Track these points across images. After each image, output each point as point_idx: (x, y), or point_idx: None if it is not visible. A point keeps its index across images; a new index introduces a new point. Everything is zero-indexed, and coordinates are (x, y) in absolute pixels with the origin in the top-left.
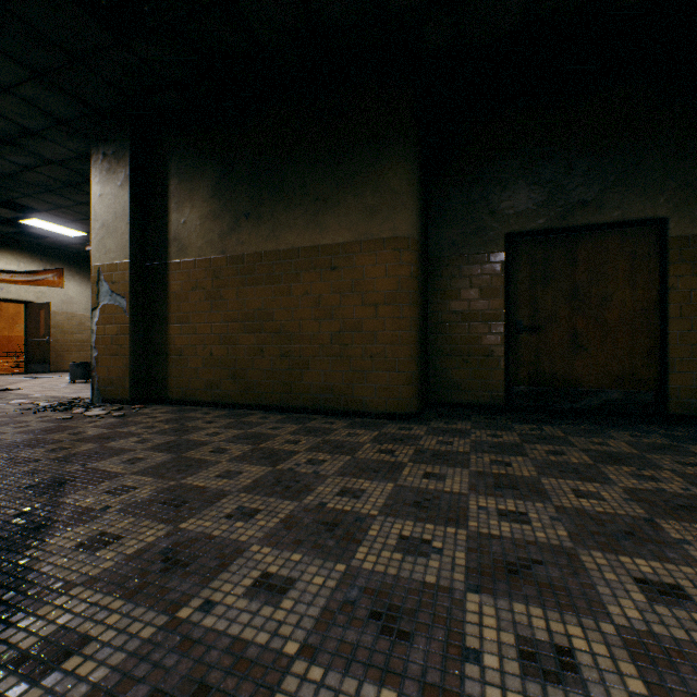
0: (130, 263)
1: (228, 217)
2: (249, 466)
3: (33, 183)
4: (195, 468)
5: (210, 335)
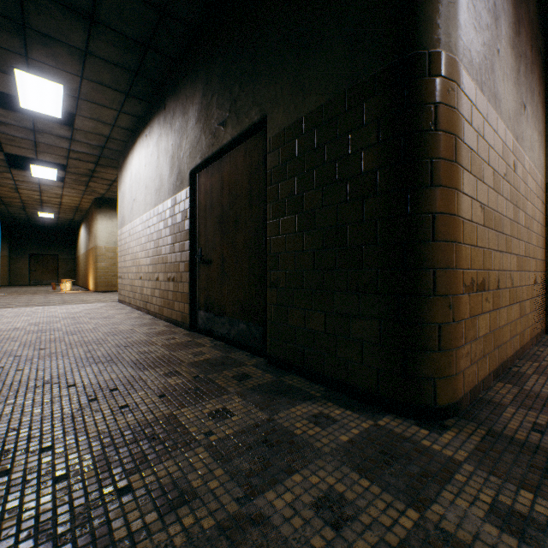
0: None
1: None
2: None
3: None
4: None
5: None
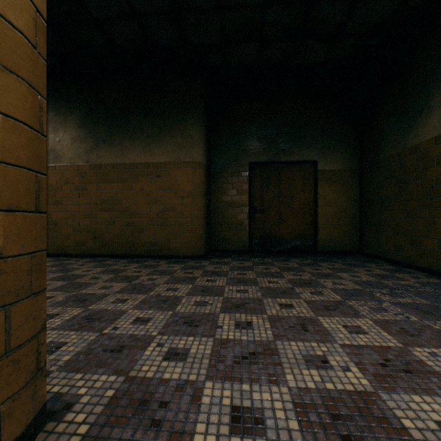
0: None
1: (91, 140)
2: (116, 283)
3: None
4: (84, 286)
5: (78, 213)
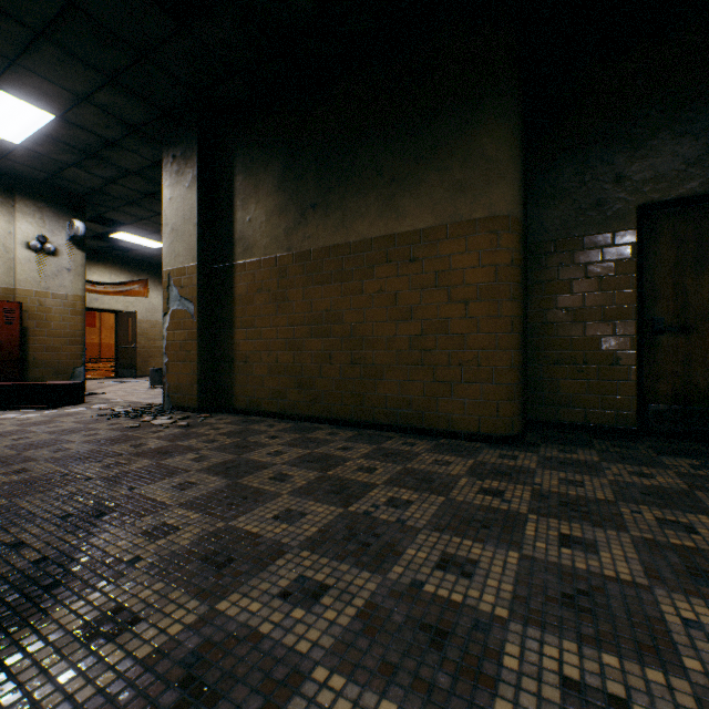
0: (197, 266)
1: (293, 210)
2: (315, 504)
3: (117, 196)
4: (250, 503)
5: (275, 341)
